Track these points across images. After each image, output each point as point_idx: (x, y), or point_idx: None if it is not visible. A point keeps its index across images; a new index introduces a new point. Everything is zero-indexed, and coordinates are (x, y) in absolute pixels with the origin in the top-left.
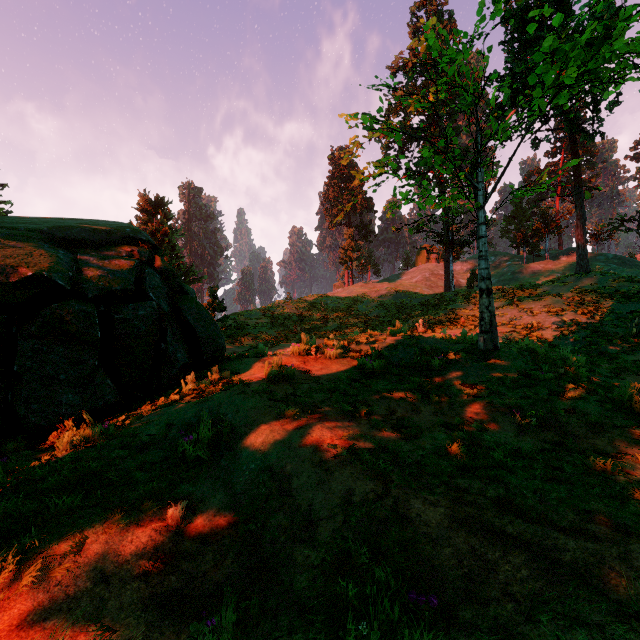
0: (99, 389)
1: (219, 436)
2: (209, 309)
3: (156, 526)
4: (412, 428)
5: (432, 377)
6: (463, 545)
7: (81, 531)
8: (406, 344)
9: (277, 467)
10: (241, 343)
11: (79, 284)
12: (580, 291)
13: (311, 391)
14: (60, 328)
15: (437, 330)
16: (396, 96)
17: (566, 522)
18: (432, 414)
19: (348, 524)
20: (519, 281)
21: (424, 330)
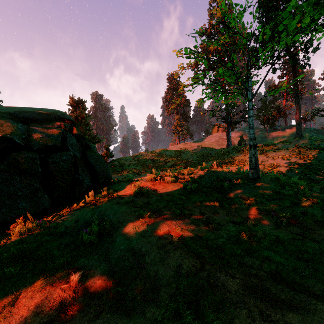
0: (40, 200)
1: (104, 228)
2: (105, 156)
3: (63, 286)
4: (215, 224)
5: (224, 193)
6: (254, 308)
7: (17, 289)
8: (209, 175)
9: (136, 249)
10: (121, 174)
11: (29, 142)
12: (298, 147)
13: (157, 201)
14: (17, 166)
15: (223, 167)
16: (204, 39)
17: (318, 291)
18: (225, 215)
19: (179, 290)
20: (265, 142)
21: (217, 167)
